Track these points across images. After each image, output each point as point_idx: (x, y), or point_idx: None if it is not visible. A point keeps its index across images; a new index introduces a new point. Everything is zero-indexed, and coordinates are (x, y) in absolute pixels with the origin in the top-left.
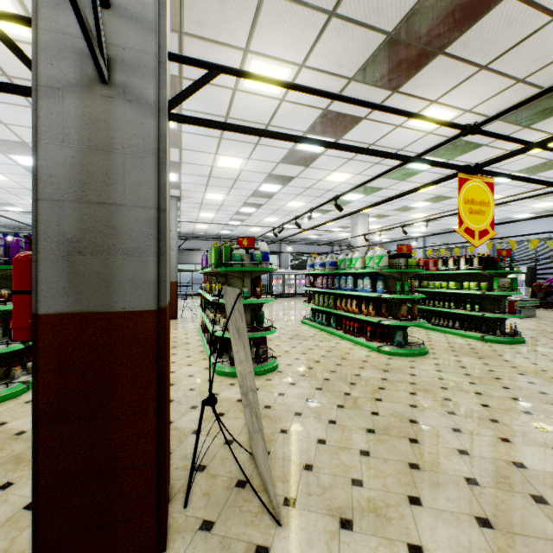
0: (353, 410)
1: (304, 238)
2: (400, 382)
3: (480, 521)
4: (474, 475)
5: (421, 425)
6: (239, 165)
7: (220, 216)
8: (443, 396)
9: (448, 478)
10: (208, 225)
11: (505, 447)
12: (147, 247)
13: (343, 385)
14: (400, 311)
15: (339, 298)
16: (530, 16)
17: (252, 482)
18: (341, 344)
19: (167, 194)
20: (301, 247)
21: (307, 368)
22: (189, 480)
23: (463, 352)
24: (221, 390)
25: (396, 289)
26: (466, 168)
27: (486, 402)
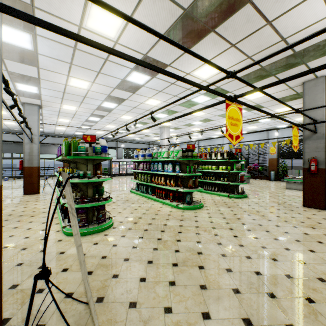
0: (164, 251)
1: (132, 140)
2: (190, 226)
3: (245, 321)
4: (237, 286)
5: (204, 255)
6: (87, 86)
7: (74, 122)
8: (214, 233)
9: (224, 291)
10: (66, 128)
11: (249, 262)
12: None
13: (157, 233)
14: (189, 183)
15: (153, 176)
16: (257, 19)
17: None
18: (155, 204)
19: None
20: (130, 145)
21: (133, 223)
22: None
23: (220, 205)
24: (68, 248)
25: (186, 170)
26: (229, 97)
27: (236, 234)
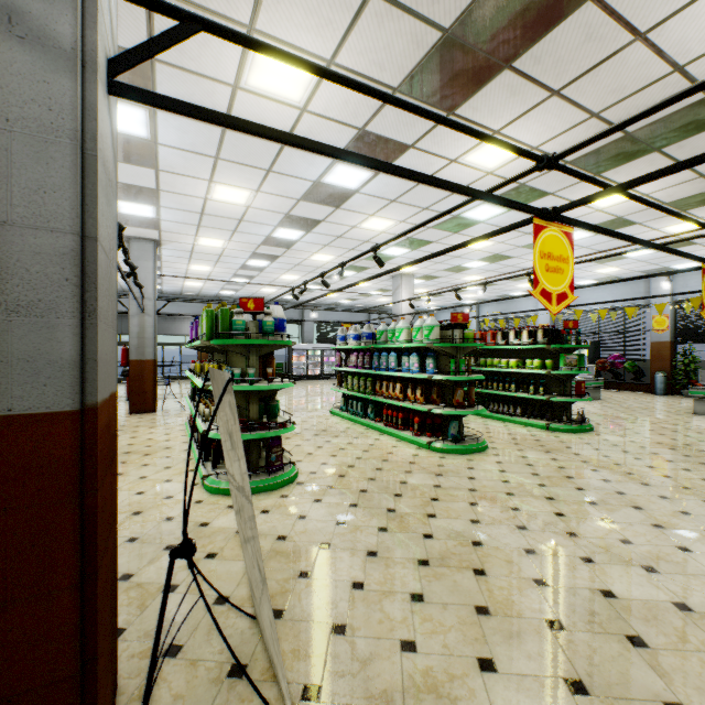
0: (400, 534)
1: (334, 304)
2: (457, 489)
3: (572, 685)
4: (558, 615)
5: (487, 548)
6: (245, 199)
7: (220, 270)
8: (510, 504)
9: (527, 623)
10: (203, 283)
11: (589, 569)
12: (58, 301)
13: (385, 498)
14: (455, 396)
15: (378, 381)
16: (611, 32)
17: (255, 666)
18: (382, 440)
19: (102, 214)
20: (329, 315)
21: (337, 476)
22: (148, 683)
23: (528, 446)
24: (214, 517)
25: (449, 368)
26: (542, 211)
27: (561, 509)
